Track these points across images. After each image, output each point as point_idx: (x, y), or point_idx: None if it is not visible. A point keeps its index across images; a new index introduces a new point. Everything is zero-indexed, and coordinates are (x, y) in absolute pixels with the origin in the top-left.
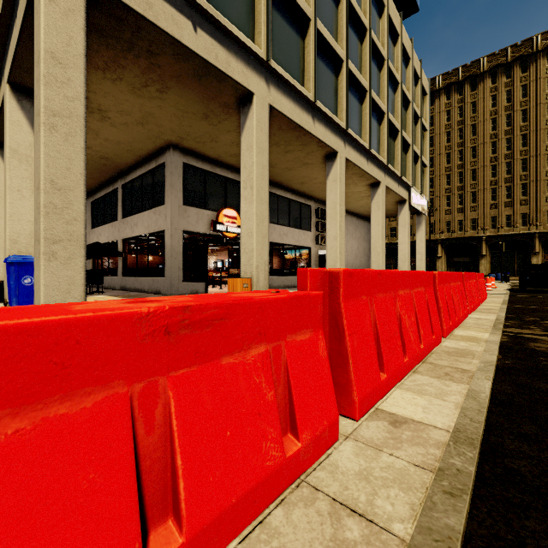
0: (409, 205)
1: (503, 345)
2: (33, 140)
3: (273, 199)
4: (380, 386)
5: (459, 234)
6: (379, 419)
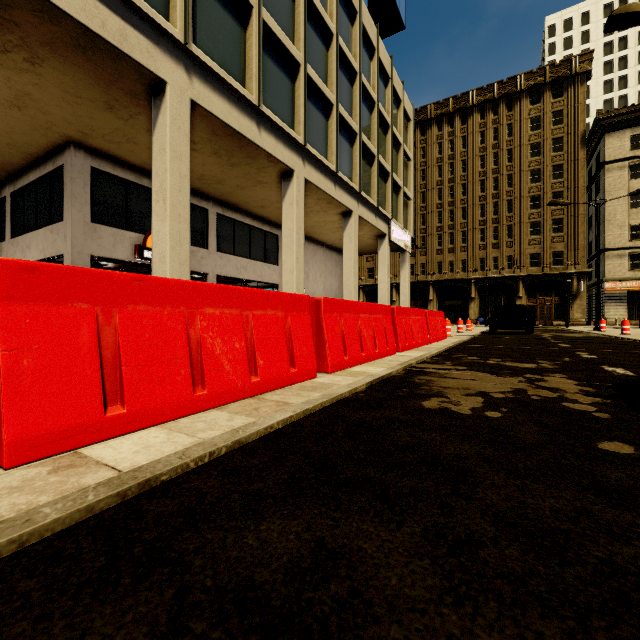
0: (390, 240)
1: (386, 379)
2: None
3: (227, 223)
4: (101, 423)
5: (450, 275)
6: (47, 465)
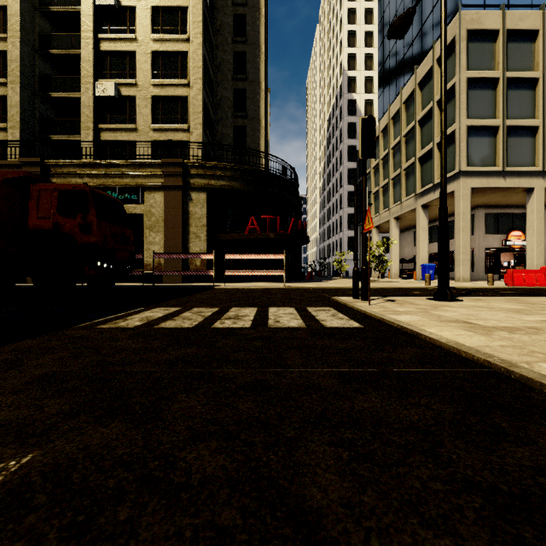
0: None
1: None
2: (427, 222)
3: None
4: None
5: None
6: None
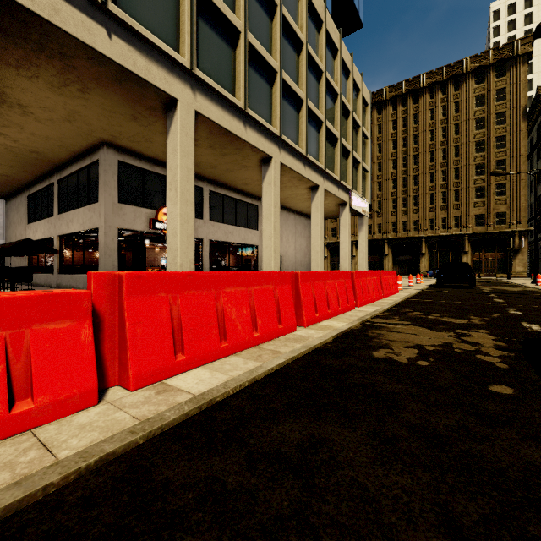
0: (350, 208)
1: (347, 332)
2: None
3: (218, 198)
4: (174, 365)
5: (403, 234)
6: (152, 390)
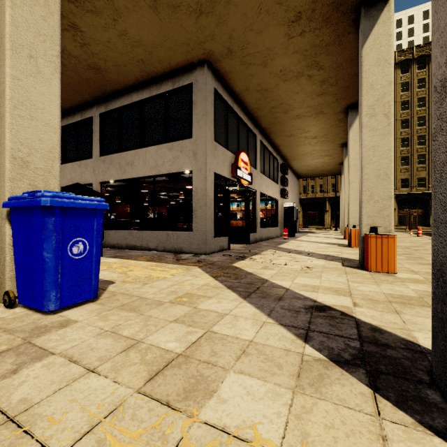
0: None
1: None
2: None
3: (262, 149)
4: None
5: None
6: None
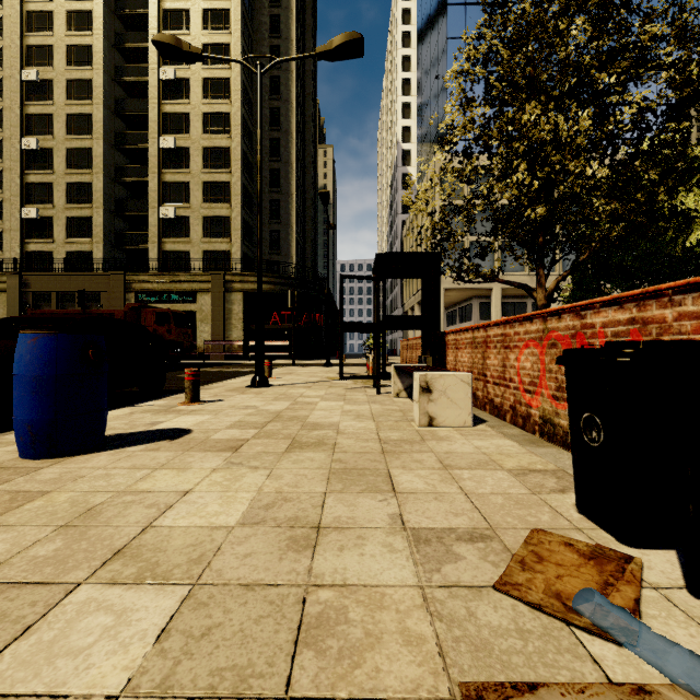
0: None
1: None
2: None
3: None
4: None
5: None
6: None
